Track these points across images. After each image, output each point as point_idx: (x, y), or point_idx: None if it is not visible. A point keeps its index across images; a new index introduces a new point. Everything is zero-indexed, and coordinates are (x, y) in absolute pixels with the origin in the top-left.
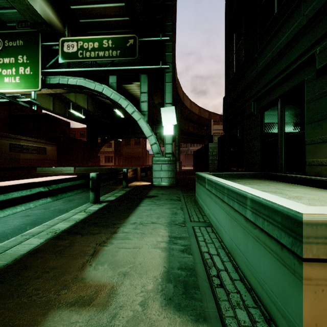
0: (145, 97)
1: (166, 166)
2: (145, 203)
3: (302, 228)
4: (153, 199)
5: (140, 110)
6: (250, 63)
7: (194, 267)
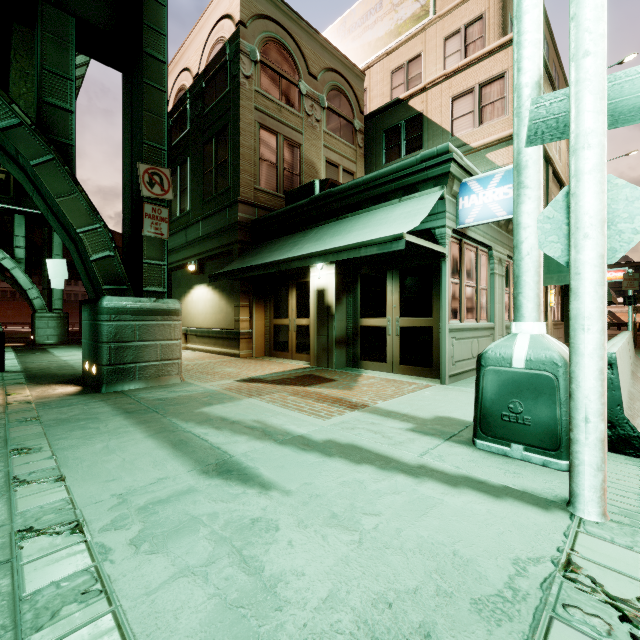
0: (21, 242)
1: (55, 323)
2: (53, 349)
3: None
4: (55, 348)
5: (13, 256)
6: None
7: None
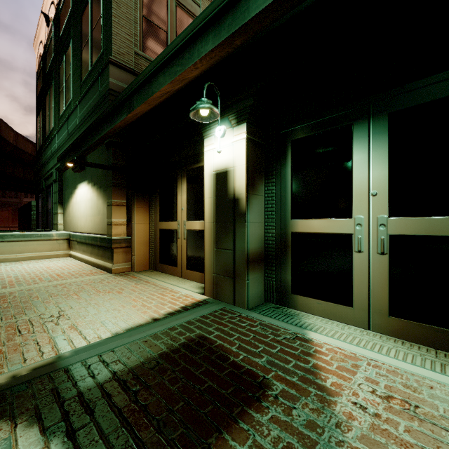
0: None
1: None
2: None
3: None
4: None
5: None
6: (42, 151)
7: None
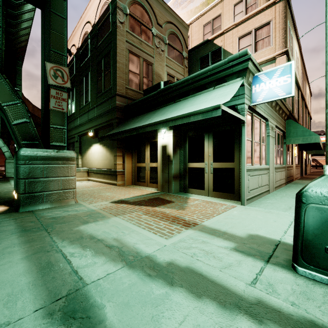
0: None
1: None
2: (13, 180)
3: None
4: None
5: None
6: None
7: None
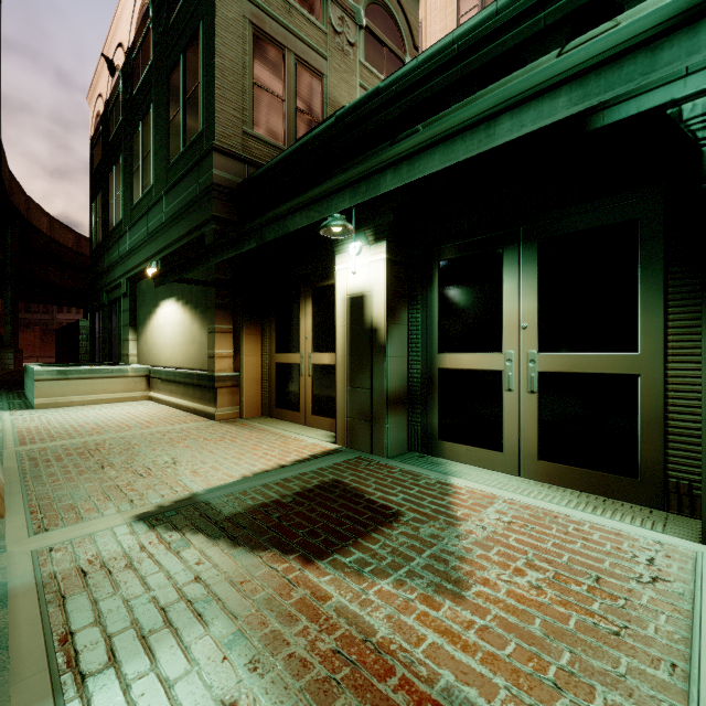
0: None
1: None
2: None
3: (35, 372)
4: None
5: None
6: (103, 252)
7: (2, 408)
